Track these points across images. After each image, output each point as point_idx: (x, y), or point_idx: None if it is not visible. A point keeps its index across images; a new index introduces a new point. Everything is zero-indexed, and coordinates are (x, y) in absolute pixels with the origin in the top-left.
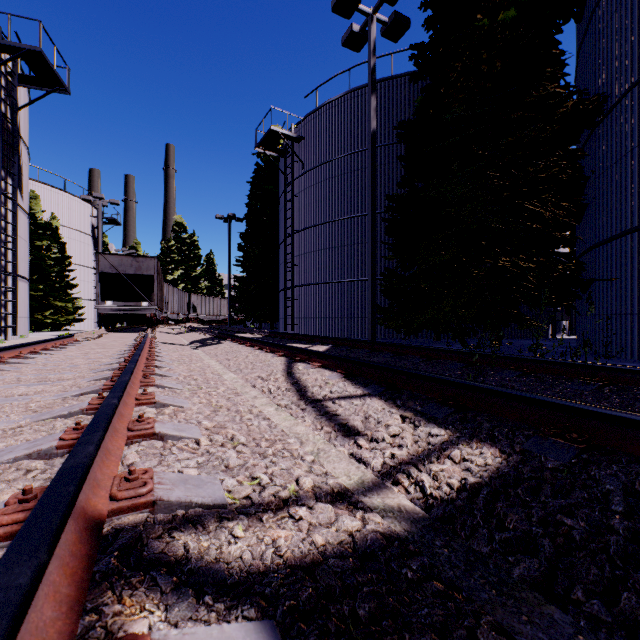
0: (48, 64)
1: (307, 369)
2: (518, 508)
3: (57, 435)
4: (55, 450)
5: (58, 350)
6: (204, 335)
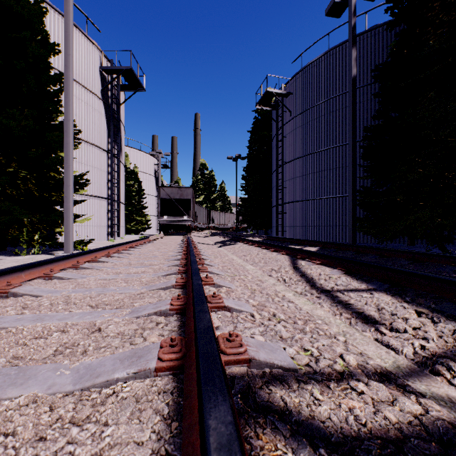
0: (135, 75)
1: (309, 265)
2: None
3: (167, 301)
4: (169, 311)
5: (143, 246)
6: (222, 238)
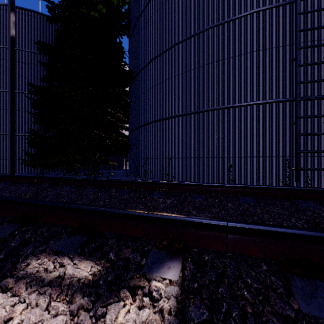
0: None
1: None
2: None
3: None
4: None
5: None
6: None
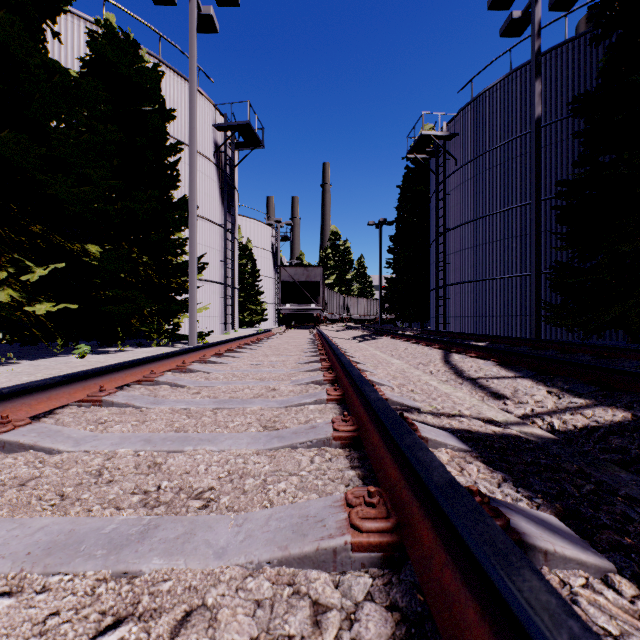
0: (252, 130)
1: (462, 358)
2: (623, 437)
3: (320, 375)
4: (323, 381)
5: (268, 339)
6: (361, 332)
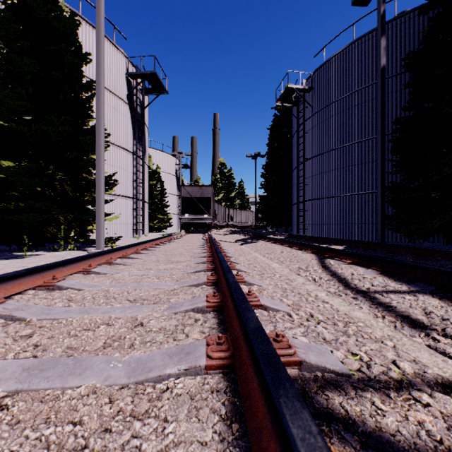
0: (158, 79)
1: (339, 264)
2: None
3: (202, 298)
4: (205, 308)
5: (167, 243)
6: (243, 236)
